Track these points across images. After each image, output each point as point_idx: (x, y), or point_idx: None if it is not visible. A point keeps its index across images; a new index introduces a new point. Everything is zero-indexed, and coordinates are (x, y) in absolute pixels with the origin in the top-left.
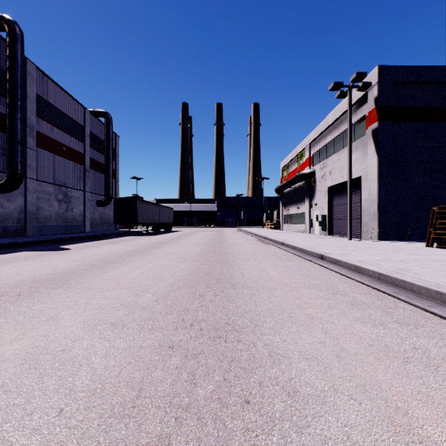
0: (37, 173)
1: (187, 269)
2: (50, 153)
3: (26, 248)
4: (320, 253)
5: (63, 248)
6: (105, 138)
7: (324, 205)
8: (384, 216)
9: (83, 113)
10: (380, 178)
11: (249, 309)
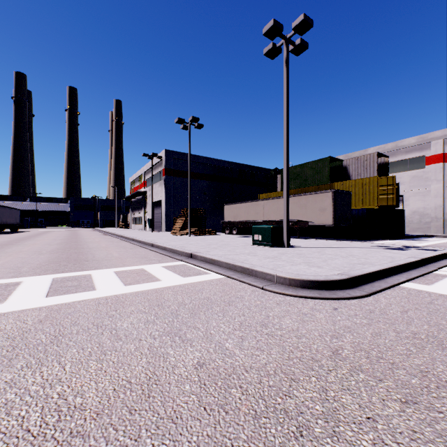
0: None
1: (61, 241)
2: None
3: None
4: (122, 235)
5: None
6: None
7: (150, 213)
8: (168, 220)
9: None
10: (166, 202)
11: (85, 243)
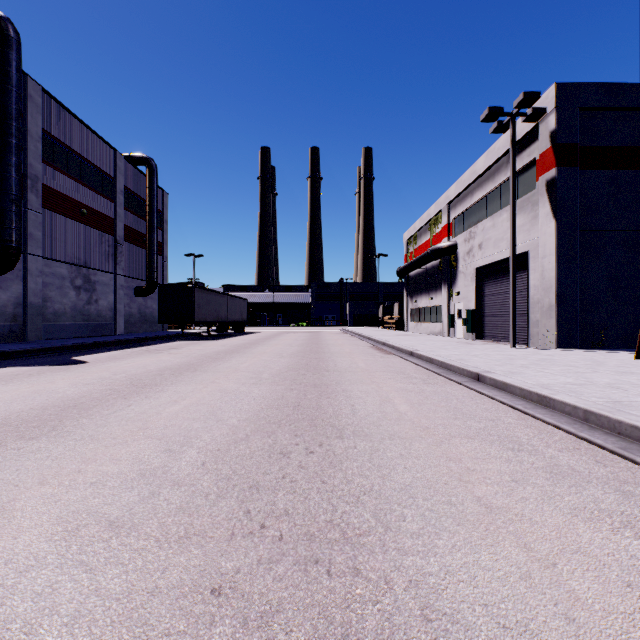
0: (43, 246)
1: (263, 398)
2: (63, 217)
3: (20, 360)
4: (474, 371)
5: (76, 360)
6: (147, 196)
7: (471, 294)
8: (565, 311)
9: (114, 159)
10: (560, 254)
11: (371, 485)
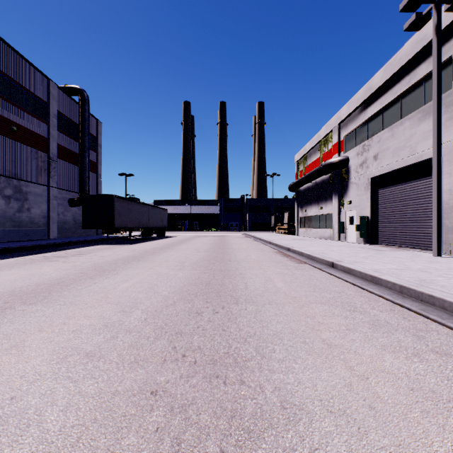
0: None
1: None
2: None
3: None
4: None
5: None
6: (79, 121)
7: (364, 202)
8: None
9: (48, 87)
10: None
11: None
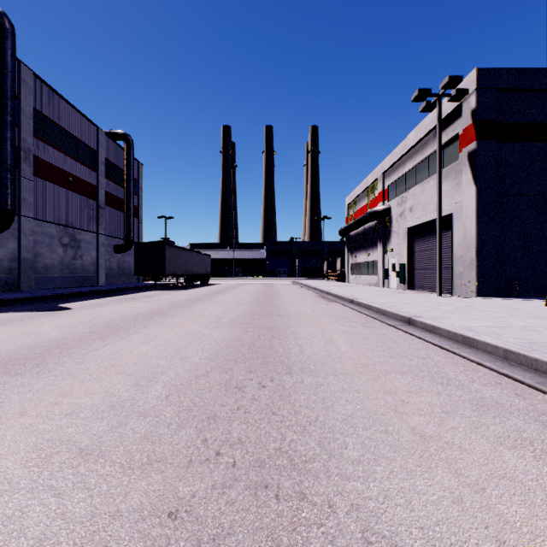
0: (35, 209)
1: (223, 340)
2: (52, 185)
3: (13, 307)
4: (407, 315)
5: (62, 307)
6: (124, 166)
7: (403, 251)
8: (484, 265)
9: (97, 135)
10: (480, 215)
11: (316, 415)
